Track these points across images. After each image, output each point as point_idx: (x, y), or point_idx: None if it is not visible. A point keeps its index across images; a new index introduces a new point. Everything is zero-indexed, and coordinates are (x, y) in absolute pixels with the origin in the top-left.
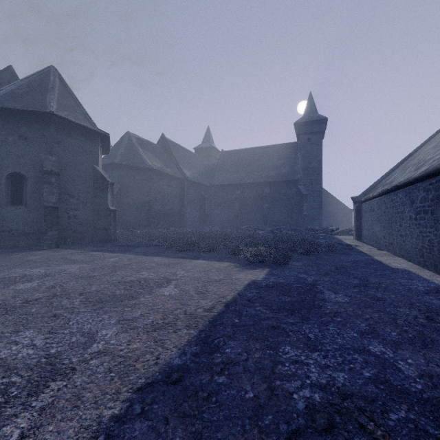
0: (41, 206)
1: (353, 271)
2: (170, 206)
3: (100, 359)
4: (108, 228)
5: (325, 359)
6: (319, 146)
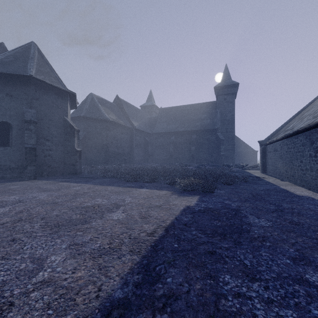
0: (23, 147)
1: (267, 198)
2: (122, 148)
3: (42, 291)
4: (75, 164)
5: (267, 292)
6: (232, 103)
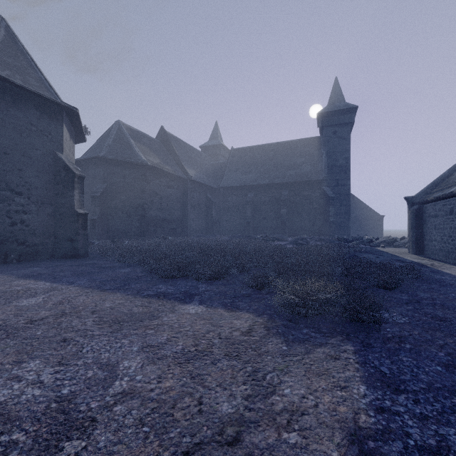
0: None
1: None
2: (169, 211)
3: None
4: (75, 239)
5: None
6: (347, 140)
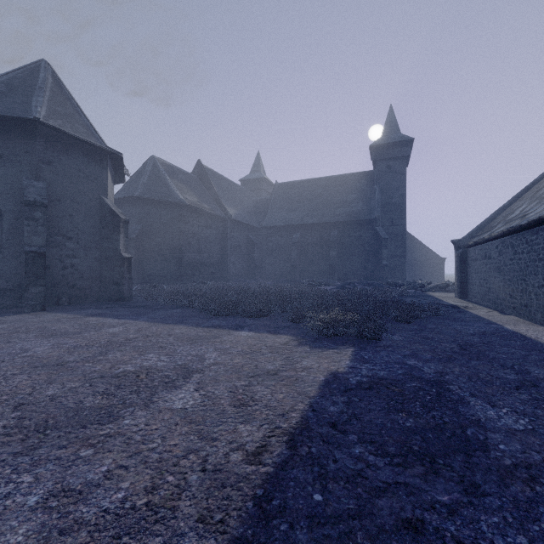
0: (23, 252)
1: (492, 353)
2: (208, 254)
3: None
4: (121, 282)
5: None
6: (402, 175)
